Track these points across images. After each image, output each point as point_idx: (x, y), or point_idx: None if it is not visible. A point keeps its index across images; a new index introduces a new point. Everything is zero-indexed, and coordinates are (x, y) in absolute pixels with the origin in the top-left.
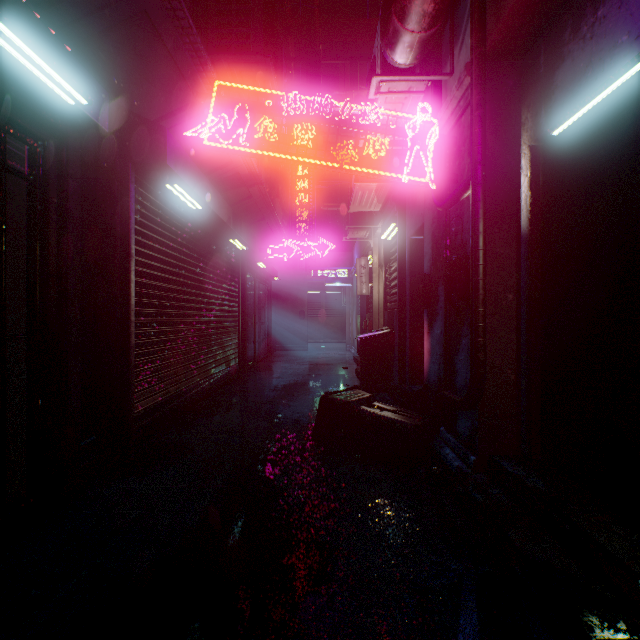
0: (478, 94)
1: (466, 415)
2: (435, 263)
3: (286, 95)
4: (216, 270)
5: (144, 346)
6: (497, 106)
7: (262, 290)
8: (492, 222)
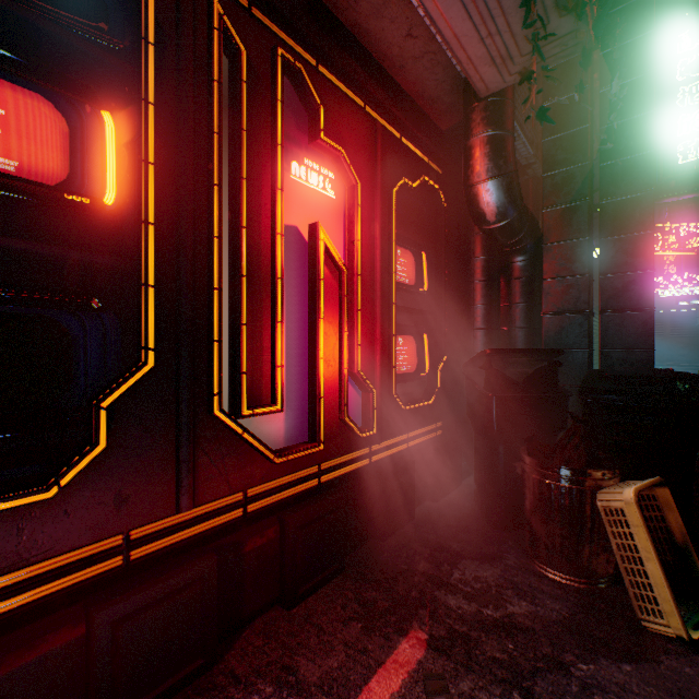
0: None
1: None
2: None
3: (682, 226)
4: None
5: None
6: None
7: None
8: None
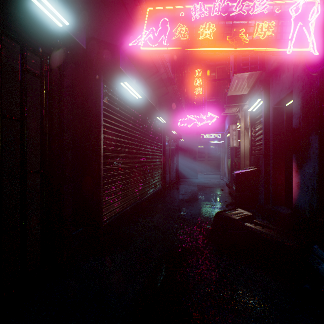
0: None
1: None
2: (306, 119)
3: (193, 6)
4: (149, 134)
5: (109, 177)
6: None
7: (173, 146)
8: None
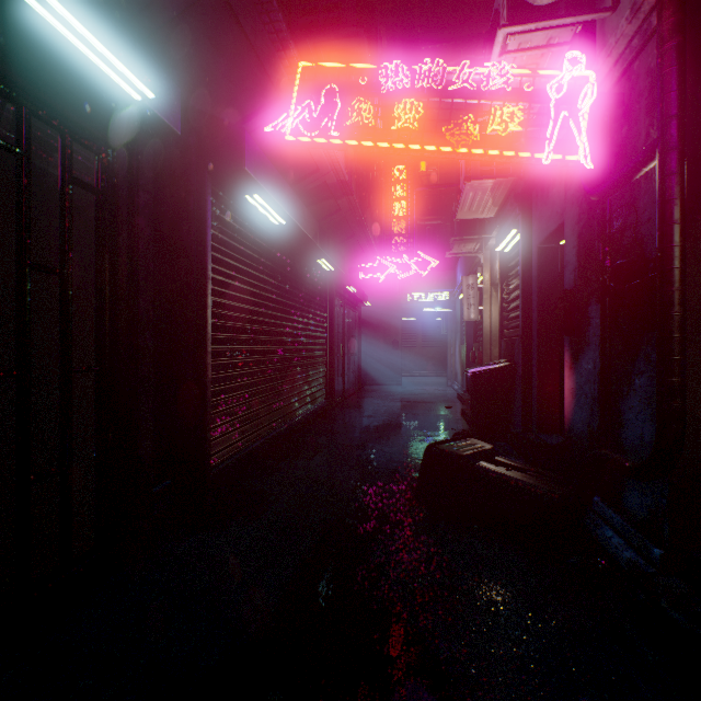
0: (672, 15)
1: (642, 487)
2: (583, 274)
3: (384, 67)
4: (301, 294)
5: (222, 380)
6: (700, 33)
7: (351, 317)
8: (691, 206)
